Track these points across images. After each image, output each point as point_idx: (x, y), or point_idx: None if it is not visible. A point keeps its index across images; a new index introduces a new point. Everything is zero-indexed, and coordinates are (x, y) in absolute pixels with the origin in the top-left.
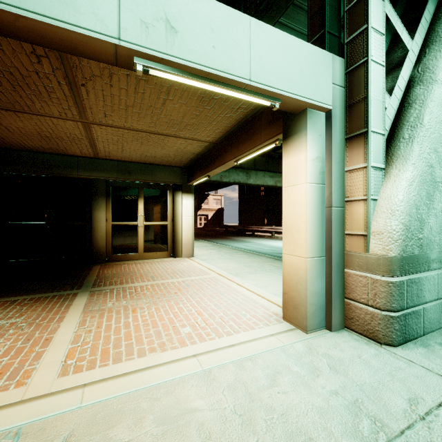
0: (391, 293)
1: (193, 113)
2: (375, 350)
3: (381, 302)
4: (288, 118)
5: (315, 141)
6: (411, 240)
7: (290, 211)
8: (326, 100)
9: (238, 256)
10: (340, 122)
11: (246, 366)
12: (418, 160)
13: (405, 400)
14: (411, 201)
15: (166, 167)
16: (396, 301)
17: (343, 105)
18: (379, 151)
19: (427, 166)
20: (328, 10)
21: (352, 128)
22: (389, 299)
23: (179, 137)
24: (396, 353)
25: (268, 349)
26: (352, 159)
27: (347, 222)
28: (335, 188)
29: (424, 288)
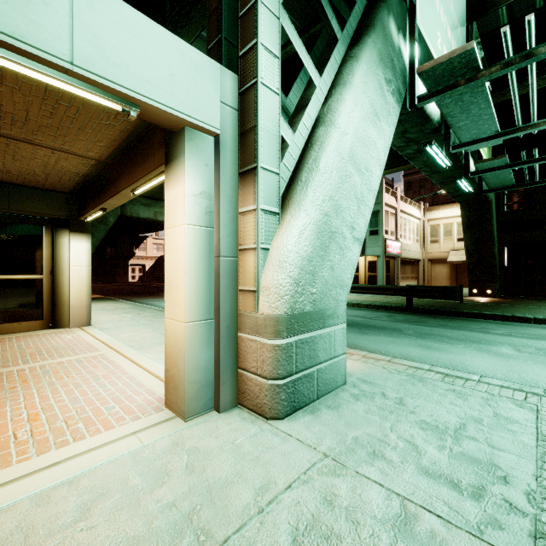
0: (278, 358)
1: (42, 108)
2: (258, 428)
3: (268, 369)
4: (169, 137)
5: (198, 171)
6: (302, 296)
7: (171, 261)
8: (211, 121)
9: (161, 320)
10: (233, 152)
11: (54, 496)
12: (310, 207)
13: (255, 490)
14: (302, 251)
15: (39, 191)
16: (282, 367)
17: (237, 132)
18: (272, 192)
19: (322, 214)
20: (226, 12)
21: (245, 161)
22: (276, 365)
23: (37, 145)
24: (278, 428)
25: (112, 458)
26: (245, 199)
27: (240, 276)
28: (226, 234)
29: (318, 347)
